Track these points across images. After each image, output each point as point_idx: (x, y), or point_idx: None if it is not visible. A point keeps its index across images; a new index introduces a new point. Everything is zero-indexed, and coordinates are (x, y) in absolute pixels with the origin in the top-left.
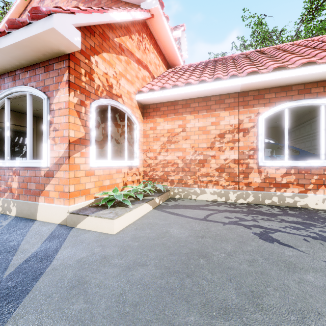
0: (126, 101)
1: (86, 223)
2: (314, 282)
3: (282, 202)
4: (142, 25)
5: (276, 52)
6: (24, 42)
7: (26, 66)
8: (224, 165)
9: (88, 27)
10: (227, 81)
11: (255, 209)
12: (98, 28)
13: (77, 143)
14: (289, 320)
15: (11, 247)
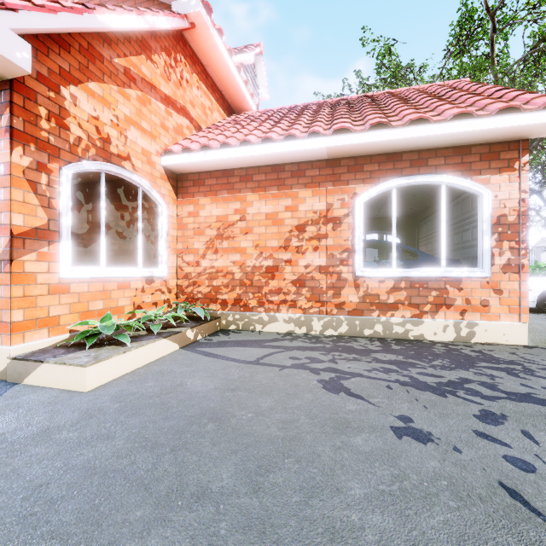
0: (140, 167)
1: (40, 376)
2: (360, 447)
3: (388, 333)
4: (175, 39)
5: (389, 100)
6: None
7: None
8: (305, 276)
9: (56, 35)
10: (305, 142)
11: (346, 343)
12: (77, 38)
13: (29, 236)
14: (288, 503)
15: None
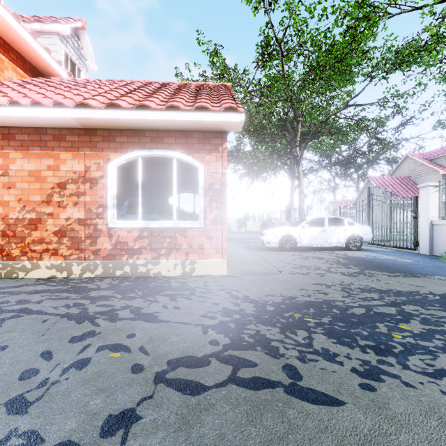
0: None
1: None
2: None
3: (135, 272)
4: None
5: (159, 88)
6: None
7: None
8: (66, 227)
9: None
10: (52, 110)
11: (86, 284)
12: None
13: None
14: None
15: None
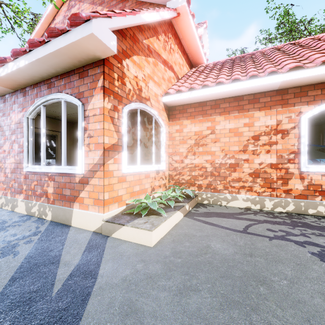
0: (154, 104)
1: (122, 233)
2: None
3: None
4: (168, 25)
5: (317, 43)
6: (62, 50)
7: (61, 74)
8: (259, 170)
9: (121, 30)
10: (264, 79)
11: (299, 220)
12: (129, 31)
13: (110, 149)
14: None
15: (53, 257)
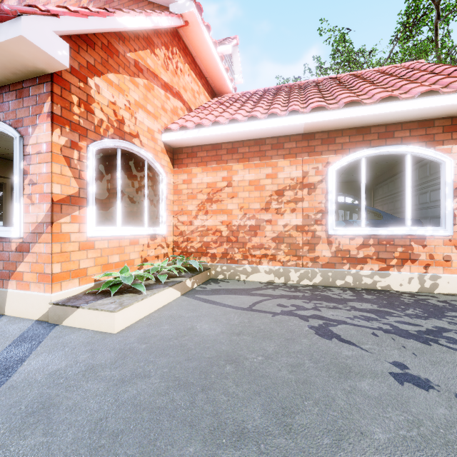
0: (146, 143)
1: (76, 319)
2: (368, 392)
3: (358, 284)
4: (172, 35)
5: (354, 81)
6: None
7: None
8: (284, 234)
9: (84, 35)
10: (285, 119)
11: (322, 293)
12: (100, 37)
13: (65, 203)
14: (320, 444)
15: None
